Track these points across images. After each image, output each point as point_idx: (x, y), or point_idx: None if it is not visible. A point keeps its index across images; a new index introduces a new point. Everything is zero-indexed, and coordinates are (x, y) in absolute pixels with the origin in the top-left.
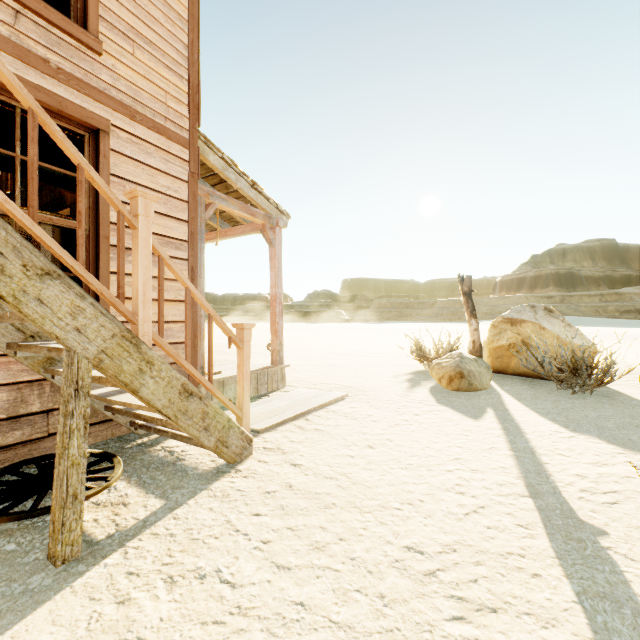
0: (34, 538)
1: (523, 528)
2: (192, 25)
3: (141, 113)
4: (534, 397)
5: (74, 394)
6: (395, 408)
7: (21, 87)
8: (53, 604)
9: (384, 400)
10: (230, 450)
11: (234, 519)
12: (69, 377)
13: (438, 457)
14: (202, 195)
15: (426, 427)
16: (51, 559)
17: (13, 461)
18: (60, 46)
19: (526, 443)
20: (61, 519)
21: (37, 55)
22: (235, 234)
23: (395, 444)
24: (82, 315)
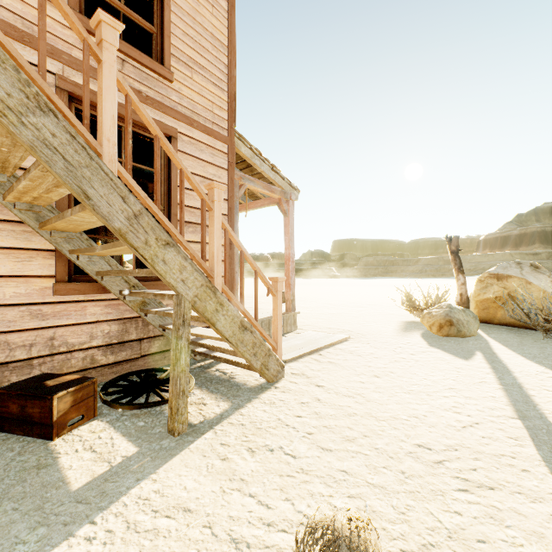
0: (153, 420)
1: (513, 440)
2: (230, 49)
3: (197, 121)
4: (520, 344)
5: (182, 324)
6: (392, 348)
7: (153, 123)
8: (181, 456)
9: (382, 342)
10: (269, 372)
11: (283, 418)
12: (178, 312)
13: (435, 386)
14: (236, 179)
15: (422, 364)
16: (170, 432)
17: (121, 373)
18: (147, 80)
19: (514, 380)
20: (177, 406)
21: (134, 89)
22: (256, 207)
23: (397, 375)
24: (185, 271)
